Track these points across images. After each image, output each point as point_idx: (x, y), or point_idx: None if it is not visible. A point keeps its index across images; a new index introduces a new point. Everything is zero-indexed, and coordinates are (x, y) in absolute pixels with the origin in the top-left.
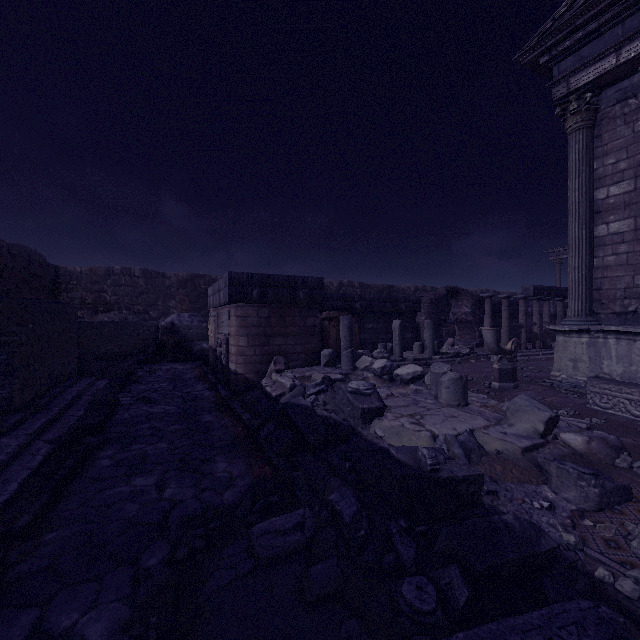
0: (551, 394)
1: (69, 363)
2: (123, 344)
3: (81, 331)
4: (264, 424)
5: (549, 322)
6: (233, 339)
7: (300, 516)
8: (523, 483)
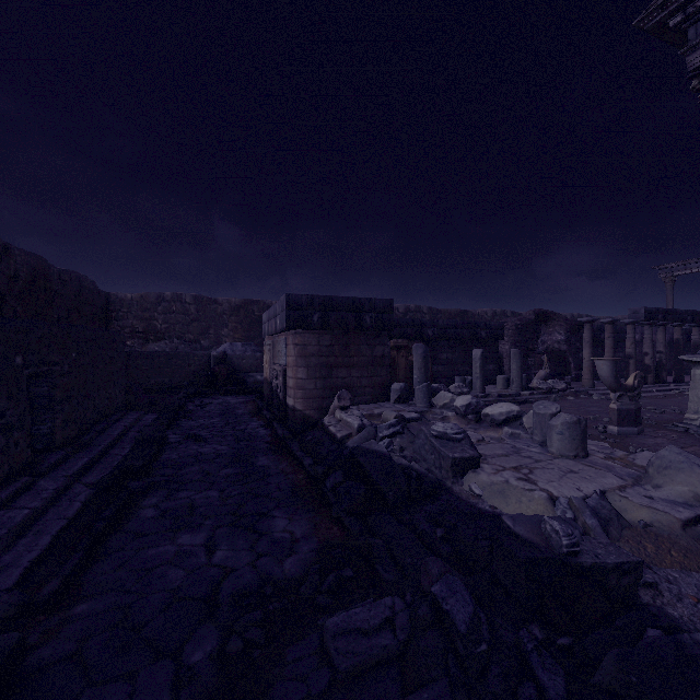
0: (691, 443)
1: (116, 396)
2: (174, 375)
3: (131, 361)
4: (329, 471)
5: (664, 352)
6: (291, 370)
7: (388, 608)
8: (689, 571)
